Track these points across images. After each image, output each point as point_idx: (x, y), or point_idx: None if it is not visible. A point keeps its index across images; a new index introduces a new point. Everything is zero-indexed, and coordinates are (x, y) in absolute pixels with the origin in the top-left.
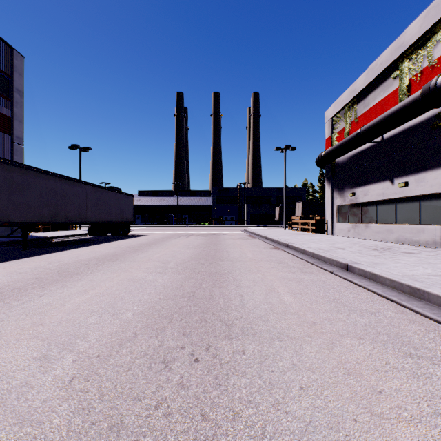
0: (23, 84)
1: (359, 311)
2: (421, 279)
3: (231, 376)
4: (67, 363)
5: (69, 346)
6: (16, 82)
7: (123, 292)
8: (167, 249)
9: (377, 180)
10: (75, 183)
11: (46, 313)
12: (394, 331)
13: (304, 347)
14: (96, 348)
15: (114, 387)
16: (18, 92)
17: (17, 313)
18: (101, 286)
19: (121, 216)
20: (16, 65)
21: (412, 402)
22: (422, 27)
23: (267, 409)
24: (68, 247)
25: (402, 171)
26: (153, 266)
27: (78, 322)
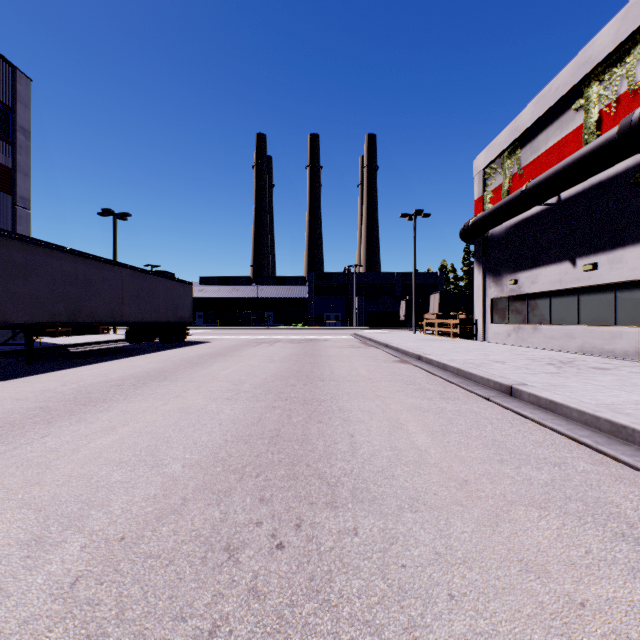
0: (29, 120)
1: (534, 460)
2: (626, 410)
3: (337, 575)
4: (72, 551)
5: (78, 522)
6: (19, 117)
7: (171, 430)
8: (241, 362)
9: (552, 260)
10: (105, 265)
11: (48, 465)
12: (592, 494)
13: (452, 523)
14: (120, 524)
15: (144, 595)
16: (22, 132)
17: (3, 464)
18: (138, 420)
19: (174, 314)
20: (19, 92)
21: (638, 624)
22: (619, 33)
23: (396, 638)
24: (94, 360)
25: (588, 247)
26: (218, 388)
27: (97, 480)
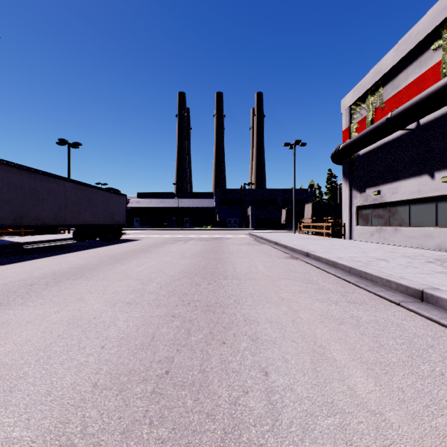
0: None
1: None
2: None
3: None
4: None
5: None
6: None
7: (34, 360)
8: (157, 258)
9: (411, 174)
10: (50, 178)
11: None
12: None
13: None
14: None
15: None
16: None
17: None
18: (8, 339)
19: (111, 218)
20: None
21: None
22: None
23: None
24: (35, 256)
25: (446, 162)
26: (125, 288)
27: None
